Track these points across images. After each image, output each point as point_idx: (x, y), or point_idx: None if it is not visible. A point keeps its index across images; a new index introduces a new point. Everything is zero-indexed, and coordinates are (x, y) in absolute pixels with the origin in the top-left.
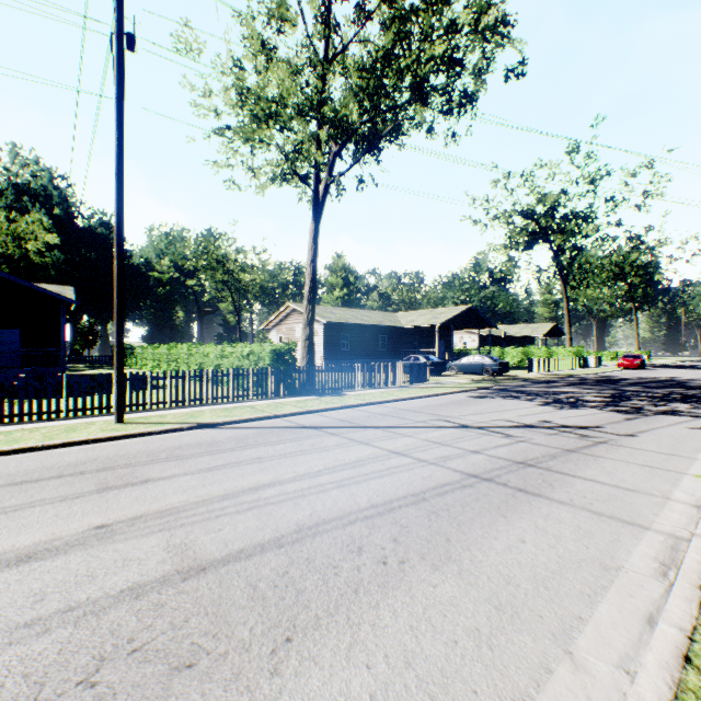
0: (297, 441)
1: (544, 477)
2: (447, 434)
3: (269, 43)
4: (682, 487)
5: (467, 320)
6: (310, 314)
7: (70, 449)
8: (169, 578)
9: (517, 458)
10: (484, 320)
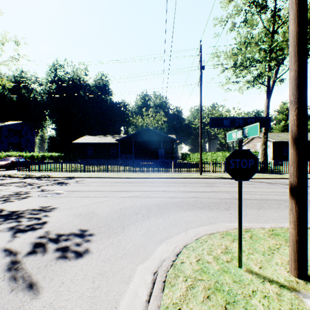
0: (259, 185)
1: None
2: None
3: (246, 41)
4: None
5: None
6: (264, 139)
7: (193, 179)
8: (232, 198)
9: None
10: None
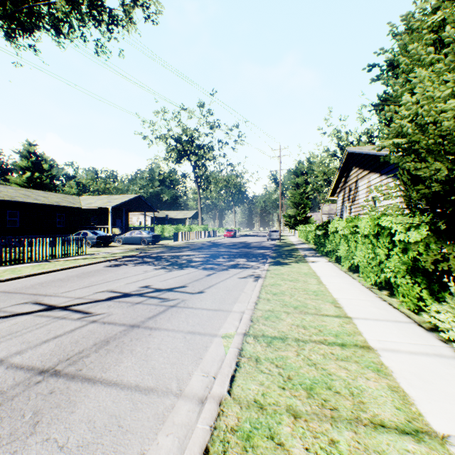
0: None
1: (48, 400)
2: (2, 328)
3: None
4: (205, 362)
5: (136, 205)
6: None
7: None
8: None
9: (52, 360)
10: (150, 206)
